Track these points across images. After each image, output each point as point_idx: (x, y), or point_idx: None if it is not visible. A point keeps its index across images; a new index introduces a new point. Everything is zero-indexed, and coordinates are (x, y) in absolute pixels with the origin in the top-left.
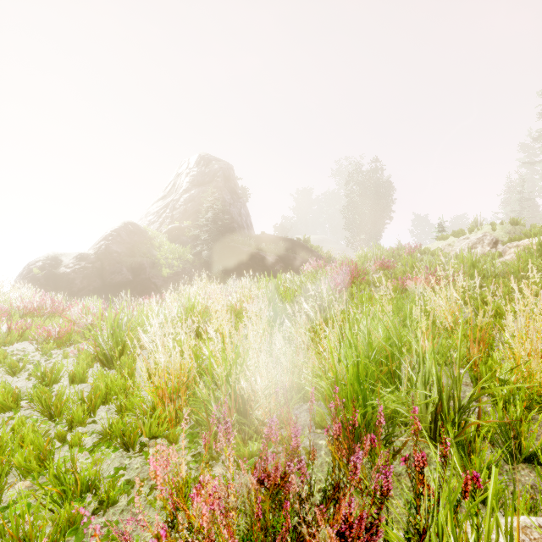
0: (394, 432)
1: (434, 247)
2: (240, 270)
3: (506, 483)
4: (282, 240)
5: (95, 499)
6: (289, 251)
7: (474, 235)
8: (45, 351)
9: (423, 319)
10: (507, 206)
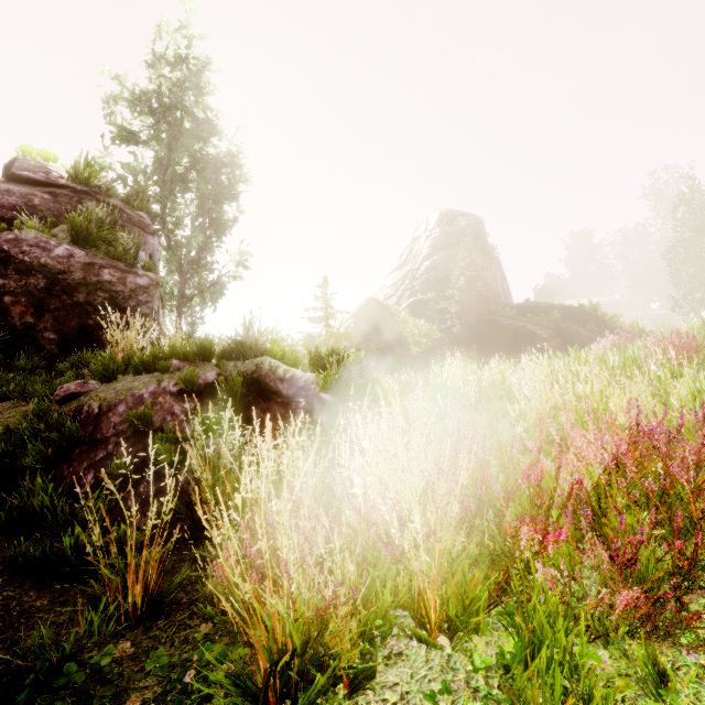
0: None
1: None
2: (499, 348)
3: None
4: (556, 308)
5: None
6: (567, 322)
7: None
8: None
9: None
10: None
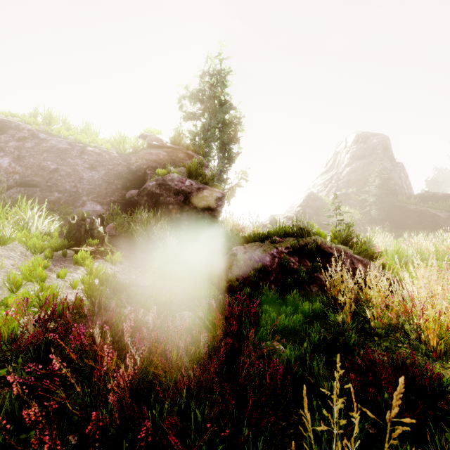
0: None
1: None
2: (406, 225)
3: None
4: None
5: None
6: None
7: None
8: None
9: None
10: None
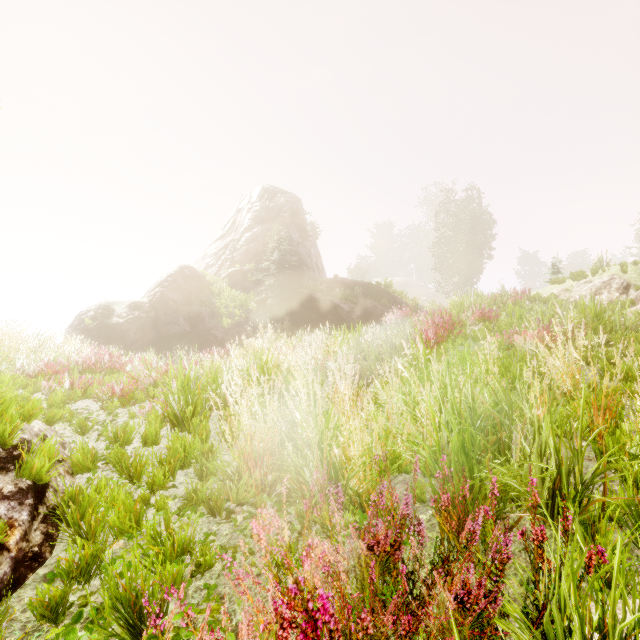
0: (505, 507)
1: (546, 293)
2: (310, 320)
3: (635, 566)
4: (359, 284)
5: (191, 562)
6: (367, 297)
7: (599, 278)
8: (110, 410)
9: (536, 383)
10: None
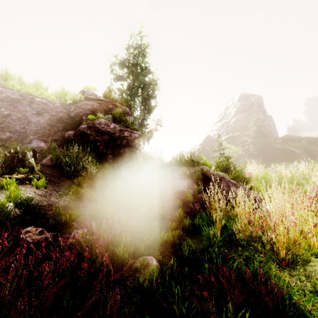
0: None
1: None
2: (273, 158)
3: None
4: (303, 138)
5: None
6: (310, 145)
7: None
8: None
9: None
10: None
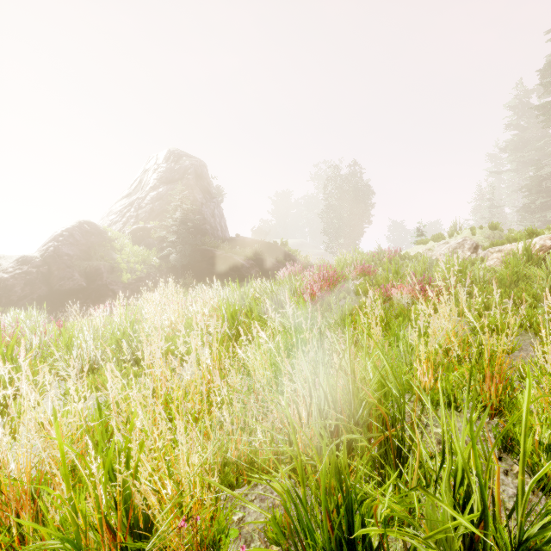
0: None
1: (413, 252)
2: (212, 275)
3: None
4: (258, 243)
5: None
6: (265, 255)
7: (454, 240)
8: None
9: (423, 346)
10: (478, 213)
